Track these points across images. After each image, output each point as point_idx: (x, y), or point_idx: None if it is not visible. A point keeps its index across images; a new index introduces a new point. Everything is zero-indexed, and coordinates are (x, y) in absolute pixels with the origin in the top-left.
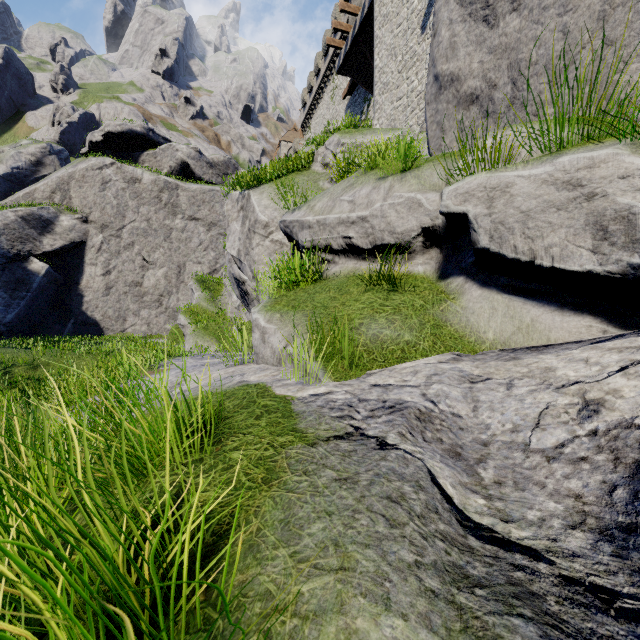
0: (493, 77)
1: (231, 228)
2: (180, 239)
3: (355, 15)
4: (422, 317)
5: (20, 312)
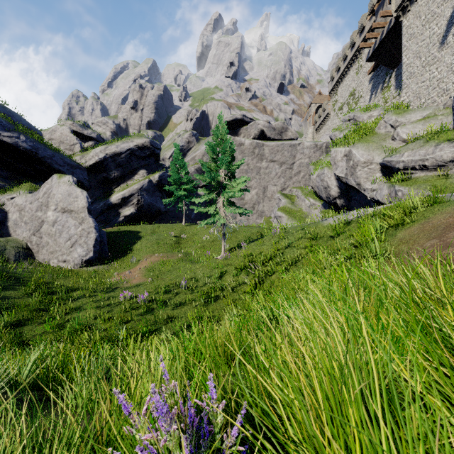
0: None
1: (338, 165)
2: (265, 173)
3: (383, 27)
4: None
5: (195, 213)
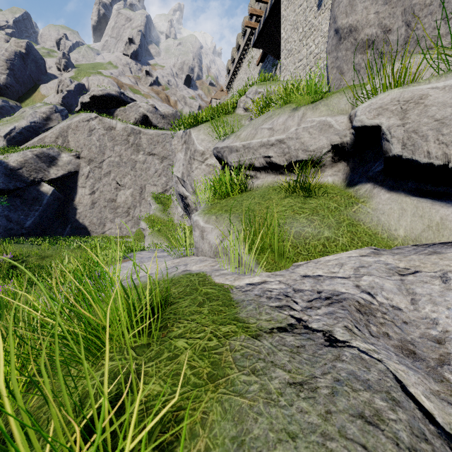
0: (388, 23)
1: (177, 157)
2: (142, 168)
3: (266, 3)
4: (337, 217)
5: (35, 220)
